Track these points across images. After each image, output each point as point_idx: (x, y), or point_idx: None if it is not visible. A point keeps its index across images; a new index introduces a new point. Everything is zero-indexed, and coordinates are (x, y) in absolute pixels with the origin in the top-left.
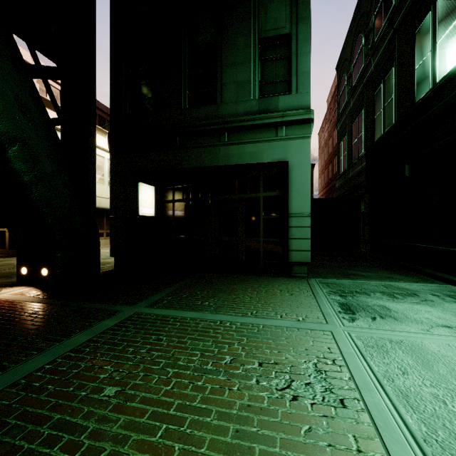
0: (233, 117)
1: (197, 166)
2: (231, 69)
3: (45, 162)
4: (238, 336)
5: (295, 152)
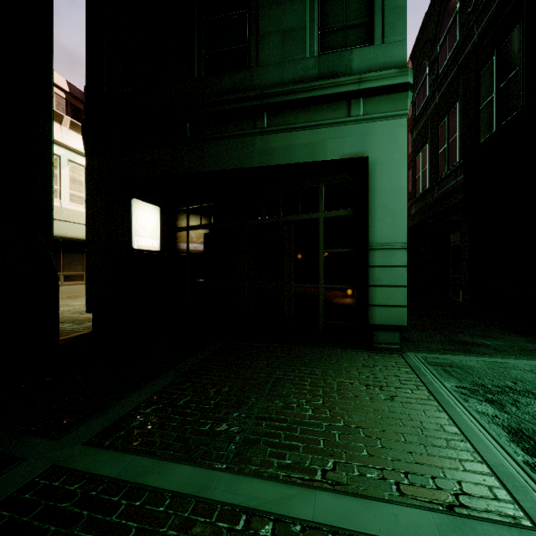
0: (276, 87)
1: (219, 169)
2: (274, 10)
3: None
4: None
5: (380, 142)
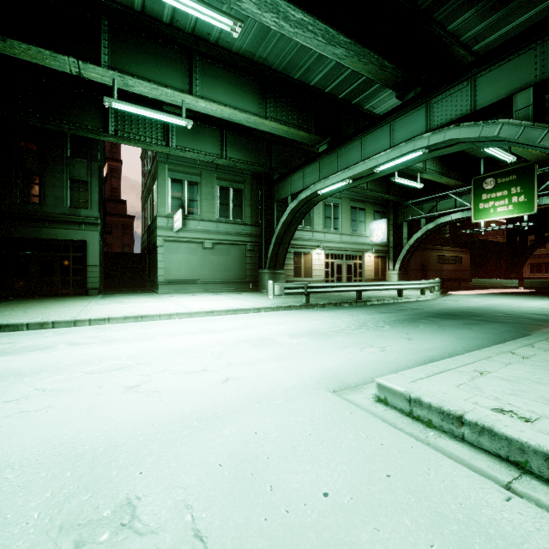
0: (53, 215)
1: (27, 237)
2: (52, 188)
3: None
4: (61, 301)
5: (90, 237)
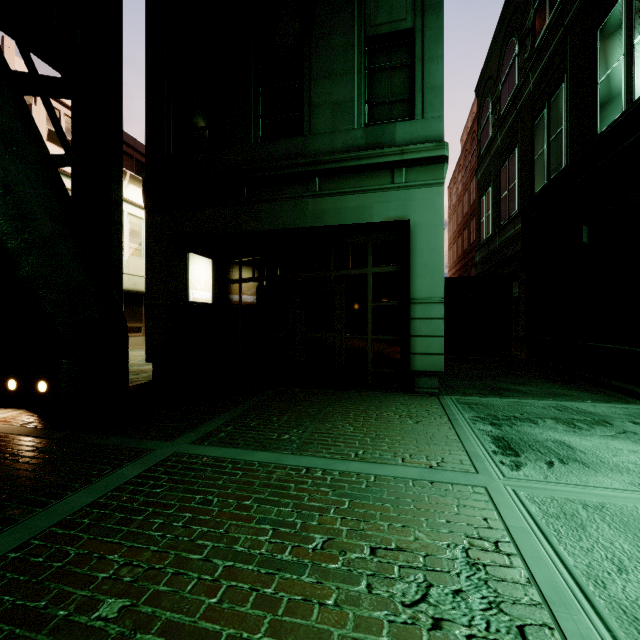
0: (327, 155)
1: (274, 228)
2: (325, 83)
3: (42, 219)
4: (335, 496)
5: (420, 207)
